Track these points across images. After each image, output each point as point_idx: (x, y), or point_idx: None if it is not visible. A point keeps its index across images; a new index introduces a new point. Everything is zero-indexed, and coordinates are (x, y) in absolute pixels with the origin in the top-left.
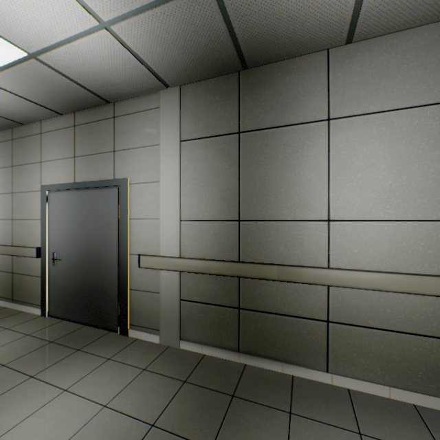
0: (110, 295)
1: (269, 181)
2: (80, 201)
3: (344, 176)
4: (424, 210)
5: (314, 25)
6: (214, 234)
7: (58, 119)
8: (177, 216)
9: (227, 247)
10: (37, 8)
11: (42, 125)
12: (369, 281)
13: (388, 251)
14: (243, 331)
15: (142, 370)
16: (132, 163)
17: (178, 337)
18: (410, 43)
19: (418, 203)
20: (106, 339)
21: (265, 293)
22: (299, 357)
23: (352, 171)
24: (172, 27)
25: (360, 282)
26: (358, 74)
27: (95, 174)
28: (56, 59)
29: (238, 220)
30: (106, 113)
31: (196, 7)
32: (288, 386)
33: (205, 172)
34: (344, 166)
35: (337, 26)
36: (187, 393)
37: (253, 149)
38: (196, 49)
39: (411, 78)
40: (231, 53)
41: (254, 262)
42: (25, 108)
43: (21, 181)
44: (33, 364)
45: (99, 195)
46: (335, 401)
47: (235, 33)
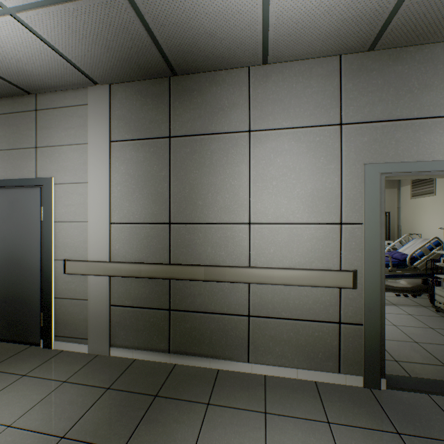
0: (31, 306)
1: (198, 185)
2: None
3: (262, 183)
4: (323, 215)
5: (231, 43)
6: (146, 237)
7: None
8: (107, 219)
9: (158, 250)
10: None
11: None
12: (281, 277)
13: (296, 251)
14: (173, 332)
15: (62, 383)
16: (57, 161)
17: (108, 345)
18: (313, 71)
19: (319, 209)
20: (25, 354)
21: (194, 293)
22: (224, 351)
23: (269, 179)
24: (89, 25)
25: (274, 279)
26: (273, 93)
27: (14, 172)
28: None
29: (169, 223)
30: (26, 104)
31: (112, 10)
32: (212, 380)
33: (137, 175)
34: (262, 174)
35: (252, 47)
36: (108, 400)
37: (183, 154)
38: (120, 50)
39: (314, 101)
40: (157, 58)
41: (184, 264)
42: None
43: None
44: None
45: (18, 195)
46: (251, 388)
47: (158, 40)
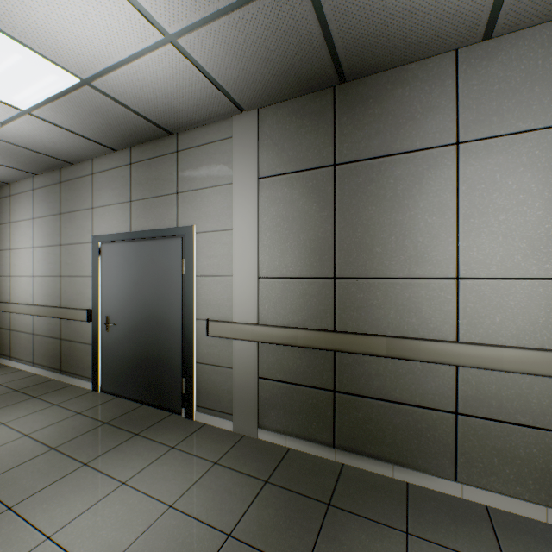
0: (172, 369)
1: (375, 226)
2: (137, 254)
3: (479, 218)
4: None
5: (439, 18)
6: (302, 296)
7: (111, 157)
8: (255, 273)
9: (318, 313)
10: (93, 24)
11: (93, 164)
12: (517, 361)
13: (544, 321)
14: (339, 421)
15: (213, 464)
16: (199, 207)
17: (256, 425)
18: None
19: None
20: (169, 422)
21: (368, 372)
22: (416, 458)
23: (491, 212)
24: (251, 35)
25: (504, 363)
26: (500, 80)
27: (155, 222)
28: (112, 84)
29: (333, 277)
30: (167, 146)
31: (284, 7)
32: (401, 497)
33: (290, 217)
34: (479, 205)
35: (471, 17)
36: (270, 497)
37: (353, 186)
38: (280, 60)
39: None
40: (325, 63)
41: (354, 332)
42: (75, 145)
43: (70, 231)
44: (86, 449)
45: (159, 247)
46: (468, 522)
47: (332, 36)
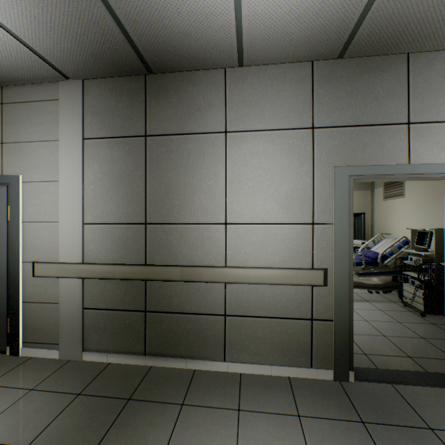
0: None
1: (175, 185)
2: None
3: (238, 184)
4: (296, 215)
5: (206, 44)
6: (121, 238)
7: None
8: (80, 219)
9: (133, 251)
10: None
11: None
12: (256, 276)
13: (271, 250)
14: (149, 334)
15: (29, 391)
16: (25, 158)
17: (81, 349)
18: (287, 75)
19: (292, 209)
20: None
21: (170, 294)
22: (201, 351)
23: (244, 180)
24: (57, 17)
25: (250, 278)
26: (249, 95)
27: None
28: None
29: (145, 223)
30: None
31: (81, 3)
32: (188, 380)
33: (111, 174)
34: (238, 175)
35: (227, 49)
36: (78, 406)
37: (159, 153)
38: (91, 44)
39: (288, 104)
40: (132, 55)
41: (160, 264)
42: None
43: None
44: None
45: None
46: (226, 386)
47: (131, 37)
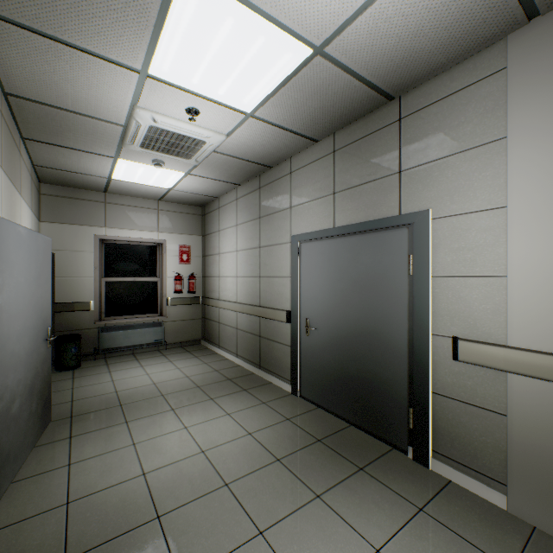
0: (392, 393)
1: None
2: (343, 251)
3: None
4: None
5: None
6: None
7: (310, 150)
8: None
9: None
10: None
11: (291, 163)
12: None
13: None
14: None
15: None
16: (435, 184)
17: None
18: None
19: None
20: (394, 462)
21: None
22: None
23: None
24: None
25: None
26: None
27: (366, 212)
28: (347, 42)
29: None
30: (384, 117)
31: None
32: None
33: None
34: None
35: None
36: None
37: None
38: None
39: None
40: None
41: None
42: (279, 145)
43: (268, 233)
44: (310, 472)
45: (372, 242)
46: None
47: None
